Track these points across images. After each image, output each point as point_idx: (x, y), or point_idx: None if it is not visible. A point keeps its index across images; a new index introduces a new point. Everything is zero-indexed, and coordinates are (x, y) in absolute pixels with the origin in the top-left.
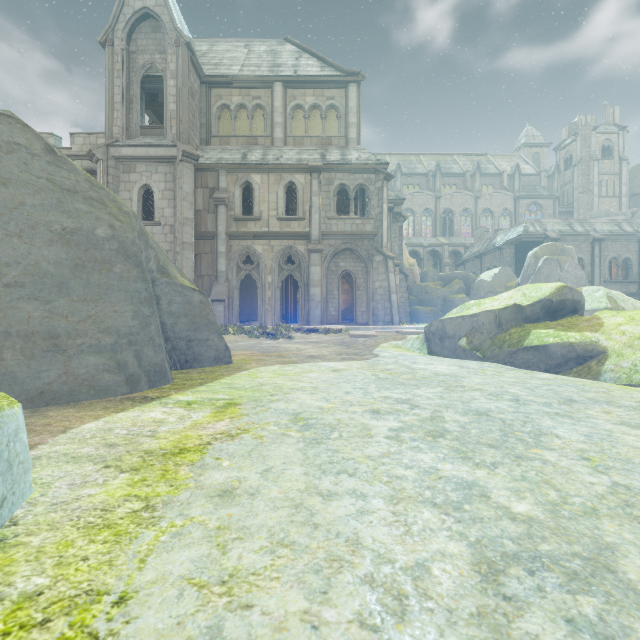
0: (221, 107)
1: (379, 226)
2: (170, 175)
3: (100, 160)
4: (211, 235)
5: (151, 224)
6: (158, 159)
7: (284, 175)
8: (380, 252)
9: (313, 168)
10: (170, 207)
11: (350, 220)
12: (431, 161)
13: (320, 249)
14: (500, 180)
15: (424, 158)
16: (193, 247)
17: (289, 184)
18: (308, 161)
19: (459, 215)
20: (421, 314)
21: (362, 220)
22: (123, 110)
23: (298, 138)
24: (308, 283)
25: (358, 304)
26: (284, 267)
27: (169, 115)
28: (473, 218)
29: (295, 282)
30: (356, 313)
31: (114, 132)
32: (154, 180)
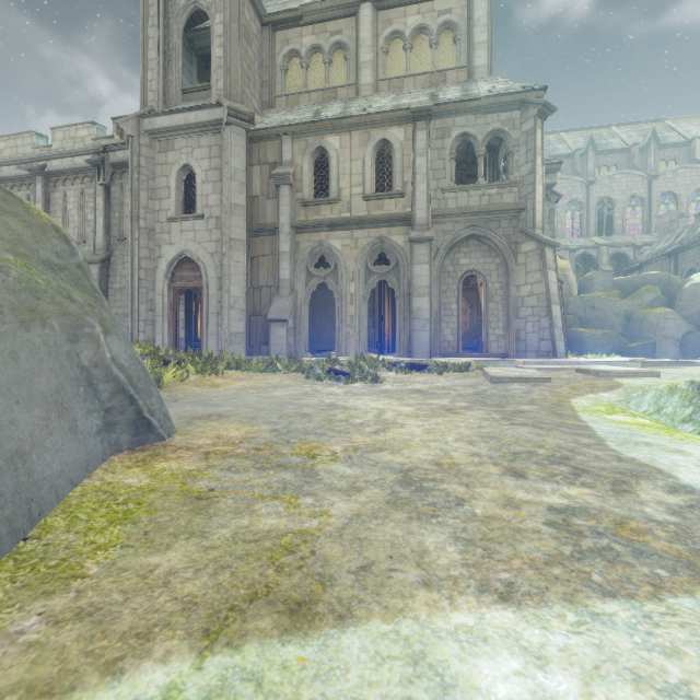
0: (288, 55)
1: (528, 194)
2: (215, 148)
3: (130, 137)
4: (271, 229)
5: (192, 218)
6: (200, 127)
7: (373, 132)
8: (530, 236)
9: (417, 112)
10: (216, 192)
11: (478, 189)
12: (578, 138)
13: (429, 237)
14: (688, 151)
15: (567, 135)
16: (245, 246)
17: (381, 145)
18: (410, 105)
19: (623, 205)
20: (587, 340)
21: (498, 188)
22: (159, 69)
23: (395, 81)
24: (409, 291)
25: (491, 323)
26: (373, 270)
27: (214, 64)
28: (645, 207)
29: (394, 301)
30: (487, 338)
31: (148, 99)
32: (196, 157)
